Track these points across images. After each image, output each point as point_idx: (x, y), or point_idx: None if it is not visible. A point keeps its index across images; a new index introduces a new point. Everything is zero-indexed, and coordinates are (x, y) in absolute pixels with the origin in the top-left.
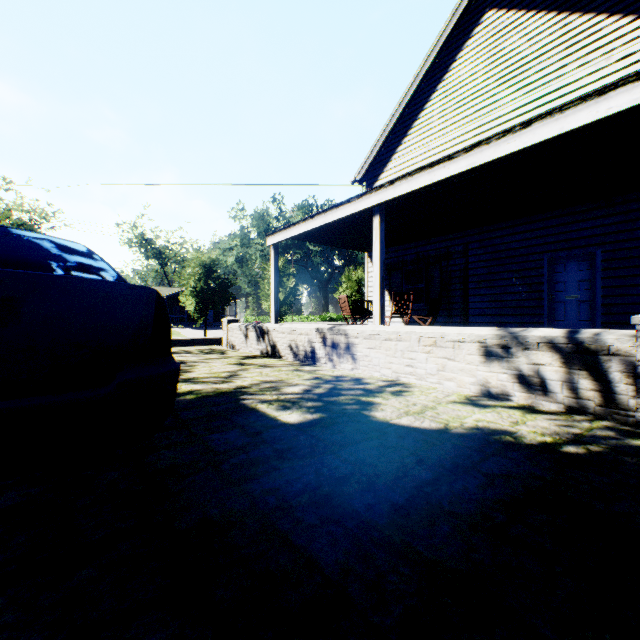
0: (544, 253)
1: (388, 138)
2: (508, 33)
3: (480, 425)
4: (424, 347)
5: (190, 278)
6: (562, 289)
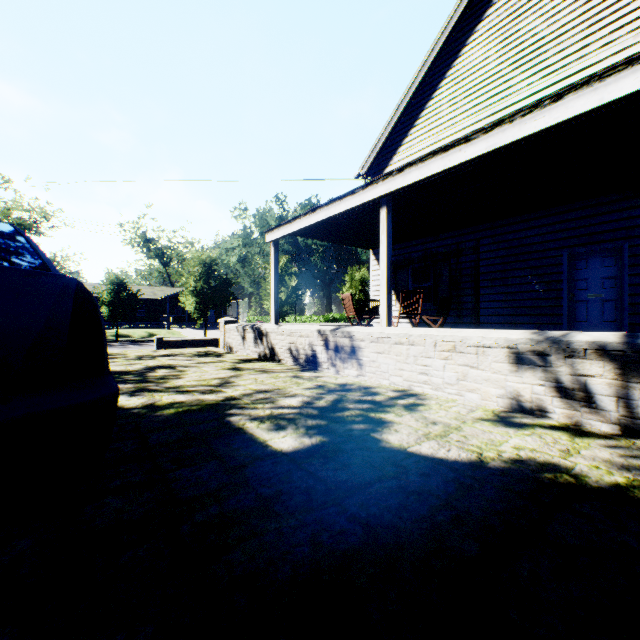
0: (564, 248)
1: (394, 130)
2: (523, 13)
3: (523, 455)
4: (441, 352)
5: (190, 277)
6: (584, 287)
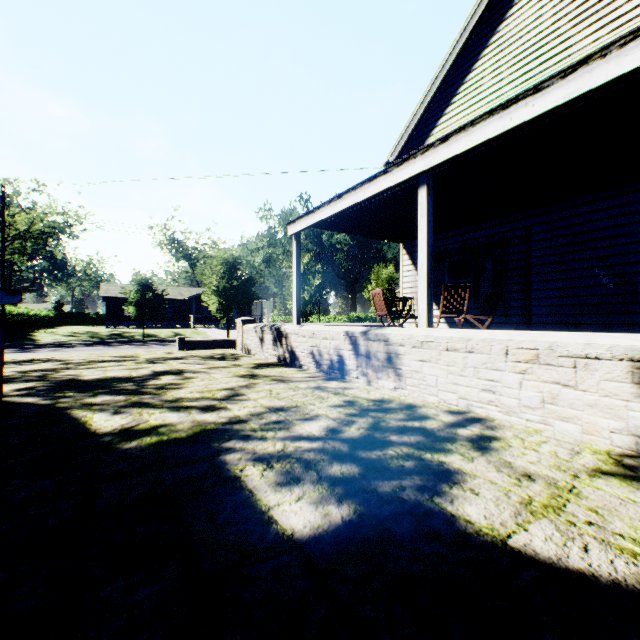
0: None
1: (427, 110)
2: None
3: None
4: (515, 363)
5: (212, 277)
6: None
